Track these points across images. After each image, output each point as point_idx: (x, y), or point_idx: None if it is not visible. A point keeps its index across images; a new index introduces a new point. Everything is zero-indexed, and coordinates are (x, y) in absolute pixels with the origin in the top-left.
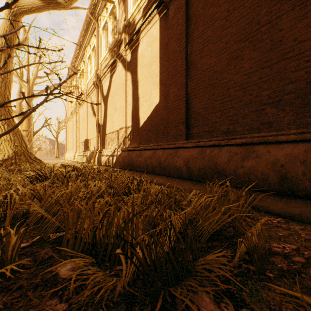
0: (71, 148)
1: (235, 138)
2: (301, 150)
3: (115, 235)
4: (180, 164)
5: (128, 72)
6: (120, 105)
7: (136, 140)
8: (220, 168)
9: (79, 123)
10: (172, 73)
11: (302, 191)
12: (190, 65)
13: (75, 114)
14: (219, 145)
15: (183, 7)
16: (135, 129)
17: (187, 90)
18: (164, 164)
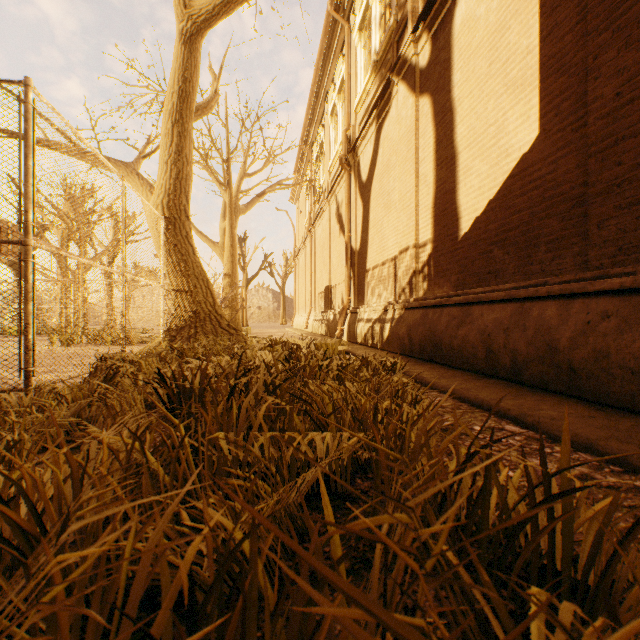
0: (303, 307)
1: None
2: None
3: None
4: None
5: (422, 96)
6: (401, 190)
7: (446, 278)
8: None
9: (316, 254)
10: None
11: None
12: None
13: (309, 239)
14: None
15: None
16: (443, 245)
17: None
18: (575, 354)
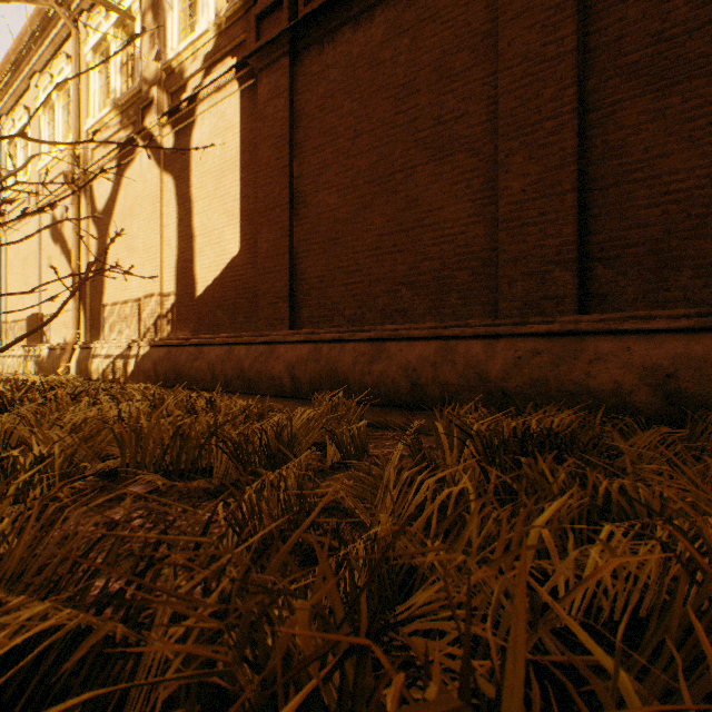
0: None
1: (363, 331)
2: (432, 350)
3: (195, 451)
4: (279, 371)
5: (168, 174)
6: (147, 243)
7: (187, 324)
8: (342, 376)
9: (10, 268)
10: (266, 204)
11: (433, 401)
12: (298, 198)
13: None
14: (341, 340)
15: (287, 92)
16: (185, 299)
17: (293, 241)
18: (251, 373)
